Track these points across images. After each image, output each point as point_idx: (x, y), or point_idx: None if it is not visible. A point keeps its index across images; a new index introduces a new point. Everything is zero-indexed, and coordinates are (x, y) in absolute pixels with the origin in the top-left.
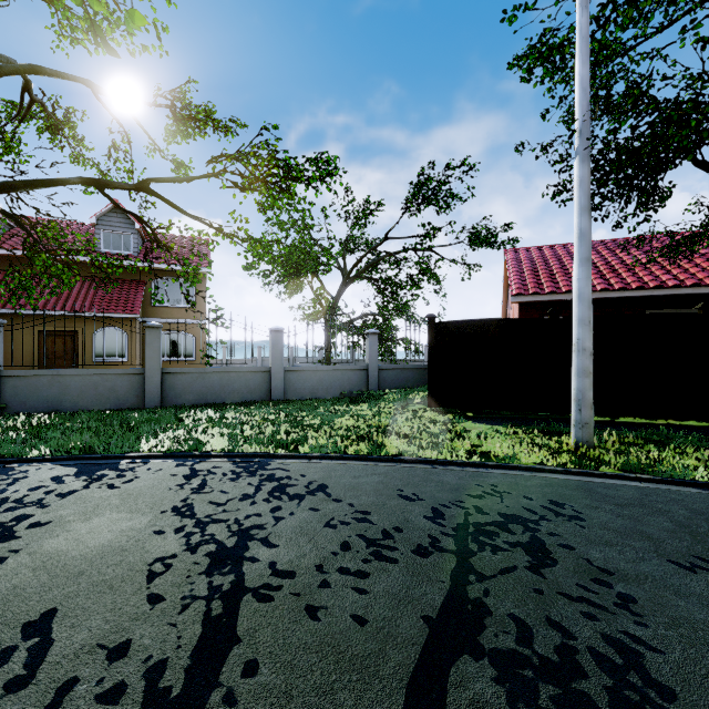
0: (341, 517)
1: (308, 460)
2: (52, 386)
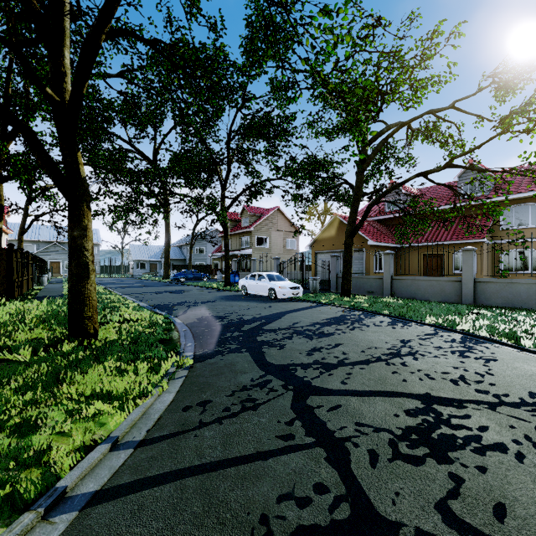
0: (469, 369)
1: (520, 351)
2: (412, 285)
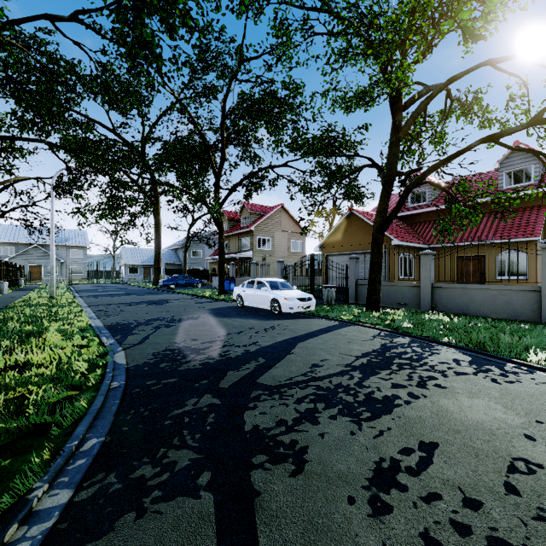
0: None
1: None
2: (462, 295)
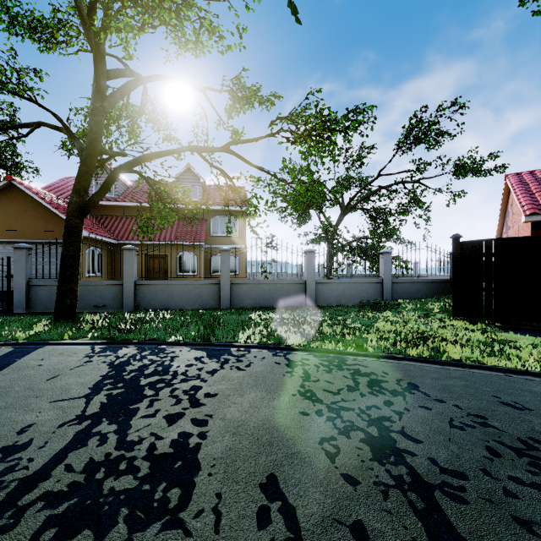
0: (460, 419)
1: (376, 358)
2: (164, 291)
